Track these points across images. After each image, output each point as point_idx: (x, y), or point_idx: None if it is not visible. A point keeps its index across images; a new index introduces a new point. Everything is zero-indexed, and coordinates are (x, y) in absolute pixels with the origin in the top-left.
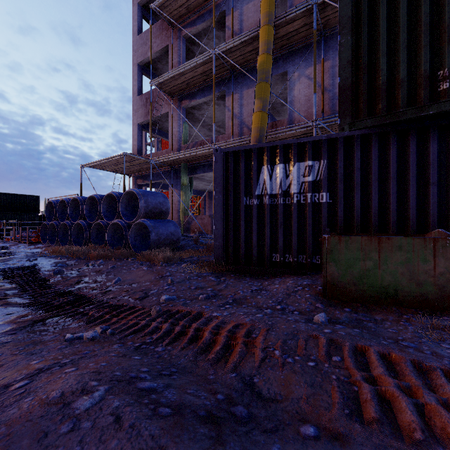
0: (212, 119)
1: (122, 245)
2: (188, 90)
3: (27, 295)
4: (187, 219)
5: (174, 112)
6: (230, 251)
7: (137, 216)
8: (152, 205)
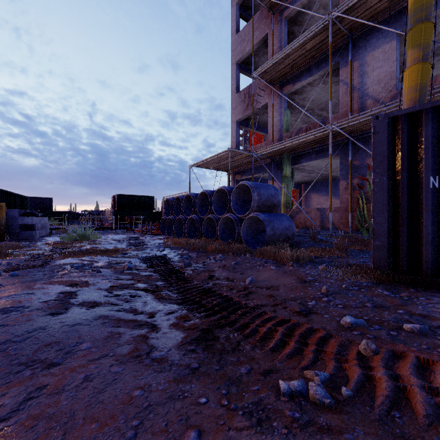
0: (314, 102)
1: (232, 239)
2: (292, 73)
3: (174, 289)
4: (290, 212)
5: (274, 101)
6: (401, 254)
7: (250, 209)
8: (265, 198)
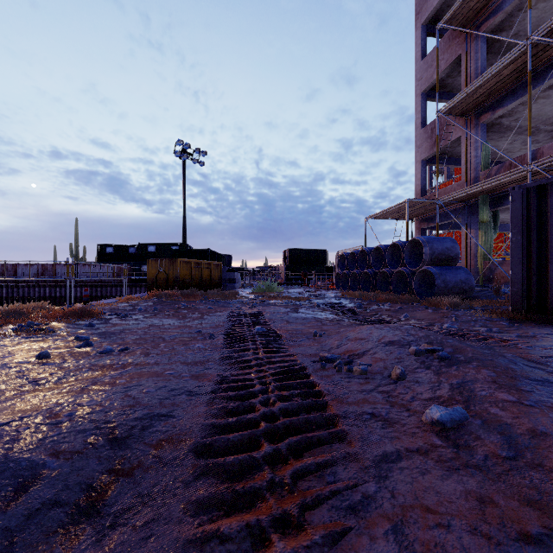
0: (536, 119)
1: (406, 293)
2: (490, 100)
3: (348, 316)
4: (488, 265)
5: (469, 134)
6: (532, 298)
7: (421, 263)
8: (438, 252)
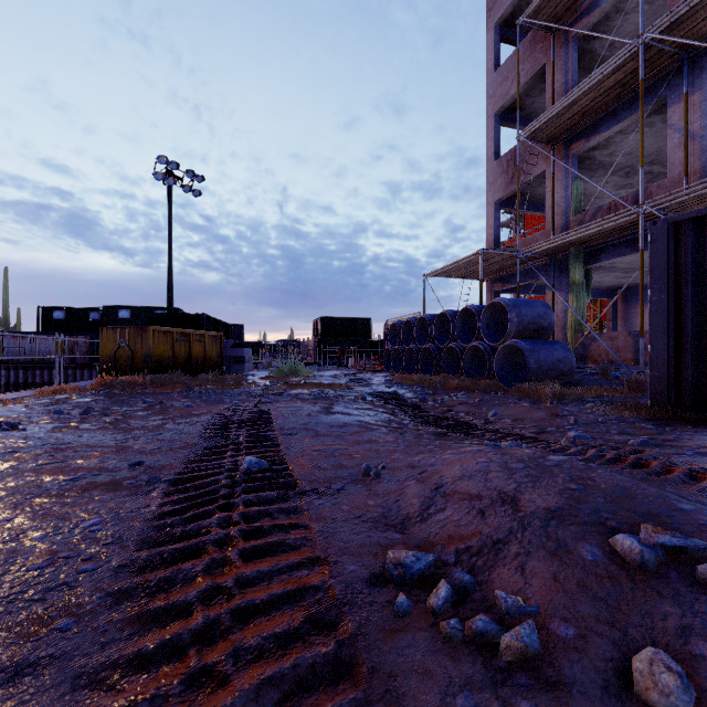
0: (633, 155)
1: (482, 376)
2: (584, 123)
3: (410, 415)
4: (581, 339)
5: (556, 168)
6: (684, 387)
7: (505, 335)
8: (528, 320)
